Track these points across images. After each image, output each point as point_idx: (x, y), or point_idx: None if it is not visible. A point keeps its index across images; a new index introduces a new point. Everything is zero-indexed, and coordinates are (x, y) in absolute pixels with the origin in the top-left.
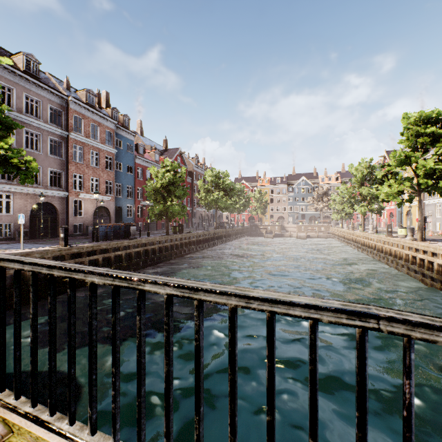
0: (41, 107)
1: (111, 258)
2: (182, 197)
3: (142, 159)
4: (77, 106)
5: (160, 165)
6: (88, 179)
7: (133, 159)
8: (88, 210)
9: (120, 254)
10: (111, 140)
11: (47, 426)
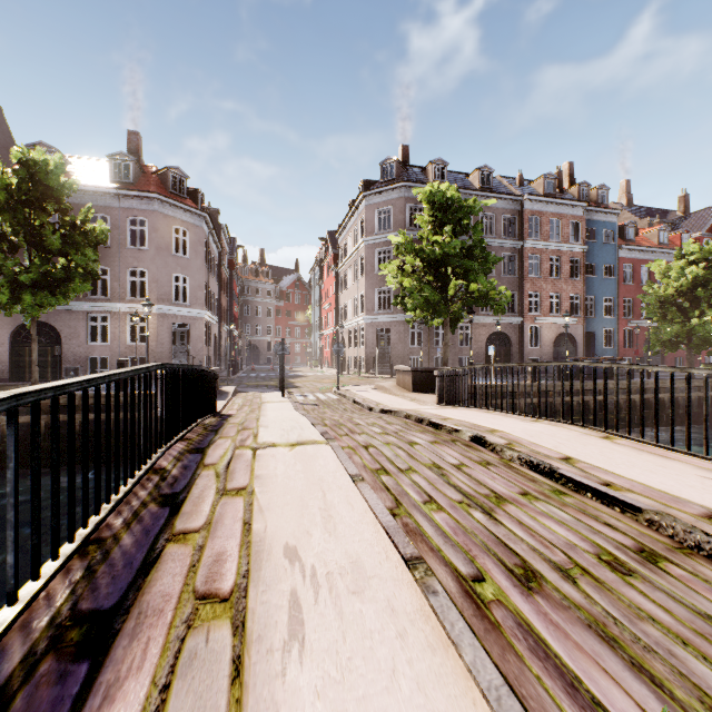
0: (494, 221)
1: (588, 404)
2: None
3: (631, 248)
4: (532, 204)
5: (670, 250)
6: (545, 297)
7: (614, 253)
8: (546, 340)
9: (601, 400)
10: (577, 233)
11: (628, 438)
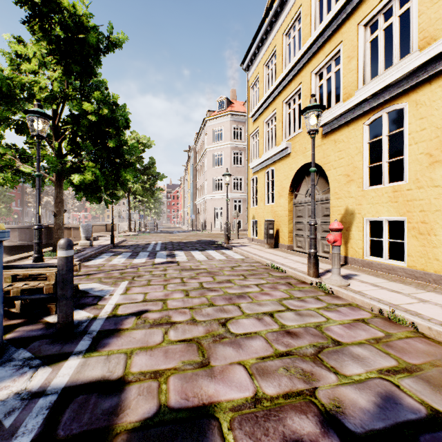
0: None
1: None
2: (9, 203)
3: None
4: None
5: None
6: None
7: None
8: None
9: None
10: None
11: None
